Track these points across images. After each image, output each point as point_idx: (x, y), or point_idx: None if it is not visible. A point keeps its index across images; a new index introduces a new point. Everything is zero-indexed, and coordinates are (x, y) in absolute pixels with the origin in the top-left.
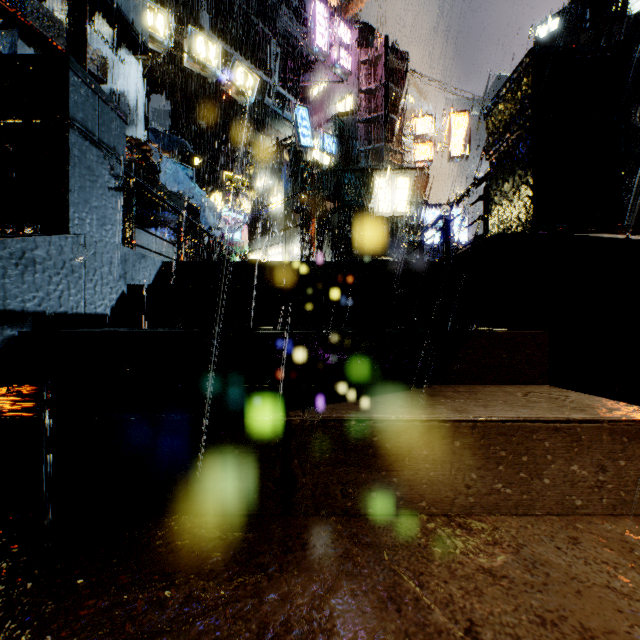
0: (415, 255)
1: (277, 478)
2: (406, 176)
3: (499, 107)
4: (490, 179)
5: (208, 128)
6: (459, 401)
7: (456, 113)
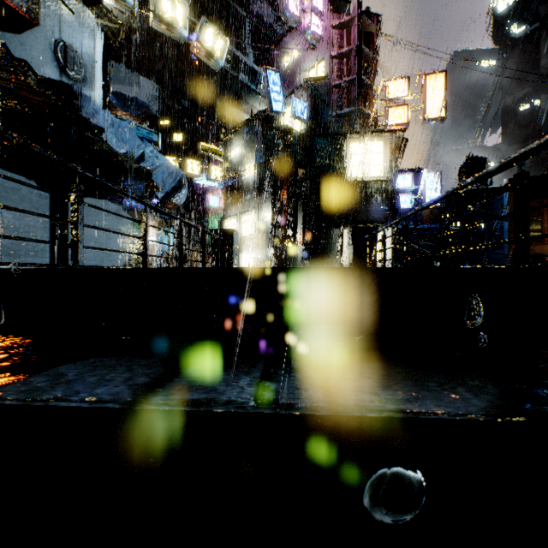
0: (391, 220)
1: None
2: (380, 139)
3: None
4: None
5: (191, 107)
6: None
7: (431, 74)
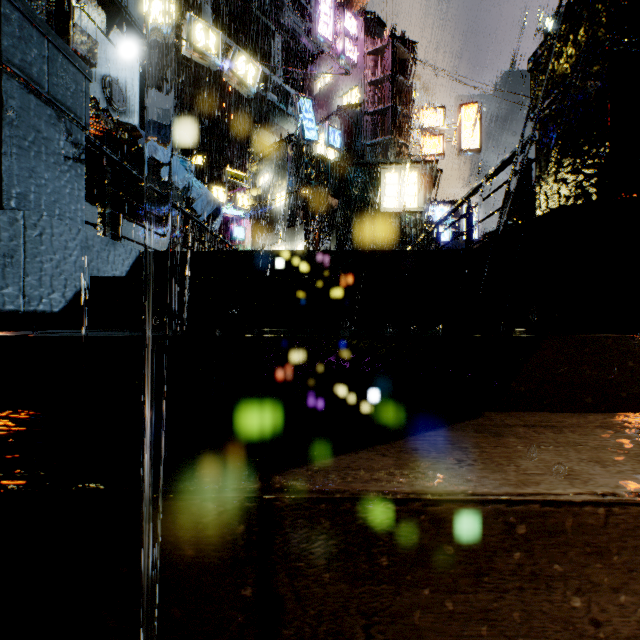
0: None
1: (249, 603)
2: (414, 170)
3: (553, 49)
4: (538, 143)
5: (212, 126)
6: (548, 449)
7: (466, 105)
